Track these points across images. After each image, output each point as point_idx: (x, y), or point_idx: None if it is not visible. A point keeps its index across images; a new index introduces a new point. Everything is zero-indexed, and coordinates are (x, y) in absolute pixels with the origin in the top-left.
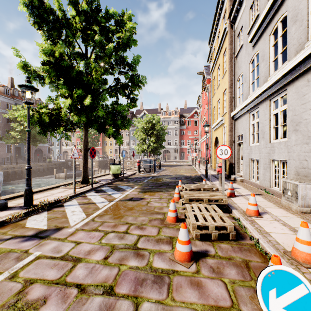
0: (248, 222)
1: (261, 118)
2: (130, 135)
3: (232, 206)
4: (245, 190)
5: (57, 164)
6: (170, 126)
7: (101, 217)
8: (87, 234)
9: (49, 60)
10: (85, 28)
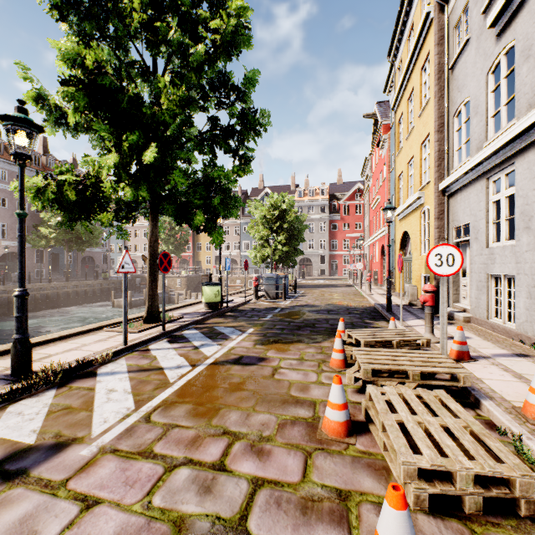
0: None
1: (522, 187)
2: (242, 233)
3: (476, 388)
4: (485, 343)
5: (117, 282)
6: (312, 215)
7: (168, 412)
8: (121, 469)
9: (75, 75)
10: (151, 20)
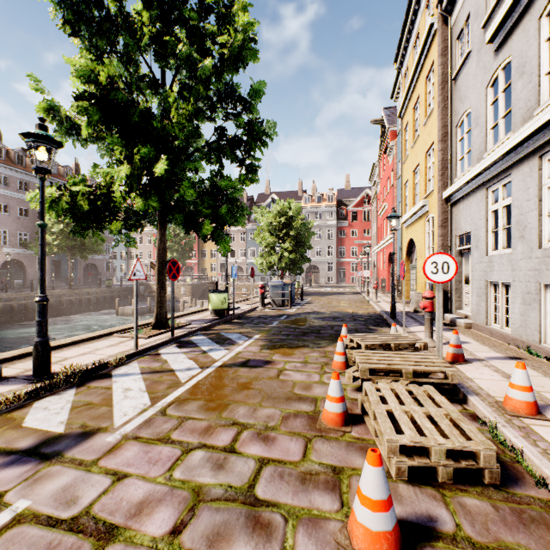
0: (516, 432)
1: (517, 197)
2: (248, 239)
3: (465, 386)
4: (482, 348)
5: (121, 290)
6: (319, 221)
7: (181, 407)
8: (144, 451)
9: (88, 90)
10: (160, 33)
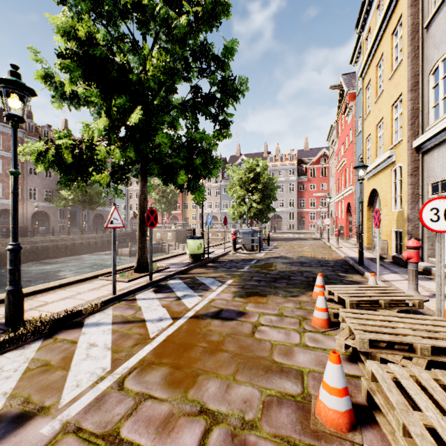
0: None
1: None
2: (222, 194)
3: None
4: None
5: (121, 235)
6: (282, 177)
7: (143, 376)
8: None
9: (70, 48)
10: (141, 1)
